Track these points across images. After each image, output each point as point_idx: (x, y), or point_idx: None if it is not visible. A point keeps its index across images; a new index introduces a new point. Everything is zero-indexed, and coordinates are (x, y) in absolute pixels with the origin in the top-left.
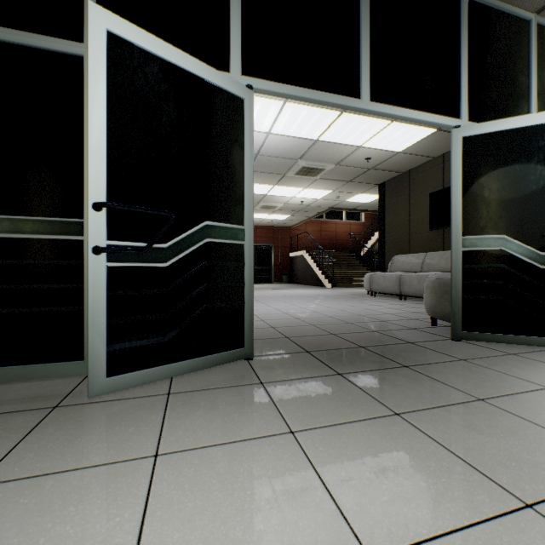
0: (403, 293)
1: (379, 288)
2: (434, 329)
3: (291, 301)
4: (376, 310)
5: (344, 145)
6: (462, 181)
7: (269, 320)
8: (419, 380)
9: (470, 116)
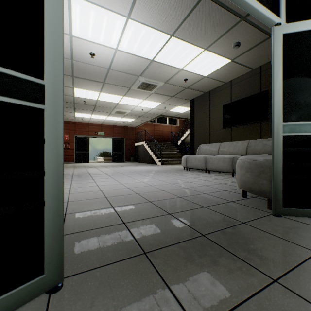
0: (207, 168)
1: (192, 165)
2: (248, 201)
3: (134, 175)
4: (195, 182)
5: (171, 66)
6: (283, 74)
7: (112, 197)
8: None
9: (285, 19)
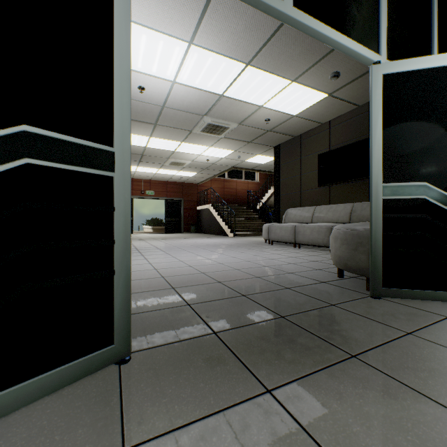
0: (297, 241)
1: (276, 237)
2: (344, 281)
3: (197, 250)
4: (279, 259)
5: (247, 103)
6: (383, 123)
7: (171, 277)
8: (392, 394)
9: (387, 55)
